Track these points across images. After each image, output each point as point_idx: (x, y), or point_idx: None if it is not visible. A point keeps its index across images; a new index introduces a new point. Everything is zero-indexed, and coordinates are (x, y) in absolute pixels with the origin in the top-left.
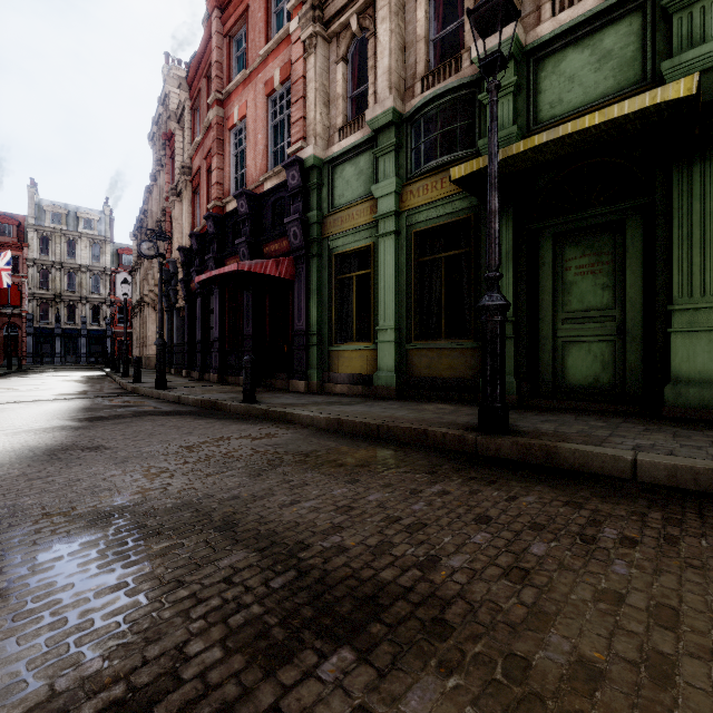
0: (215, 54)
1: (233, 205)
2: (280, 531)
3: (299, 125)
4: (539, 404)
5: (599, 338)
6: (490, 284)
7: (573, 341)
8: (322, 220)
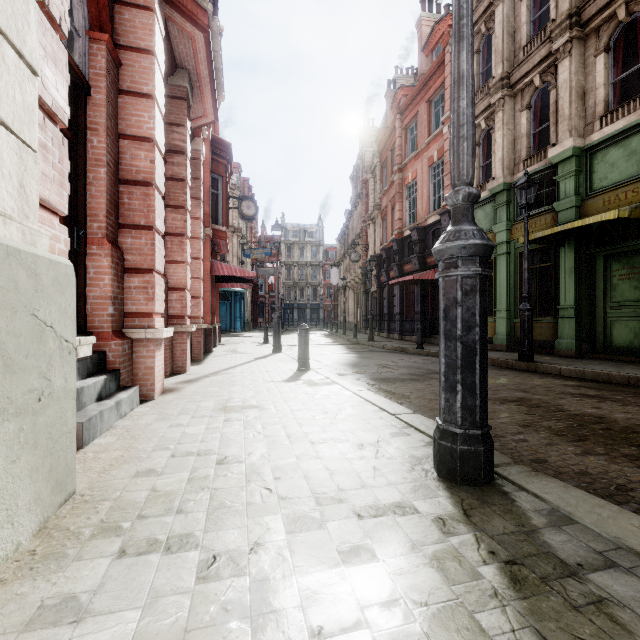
0: (397, 141)
1: (408, 232)
2: (430, 369)
3: (448, 189)
4: (591, 357)
5: (632, 318)
6: (524, 299)
7: (616, 320)
8: None
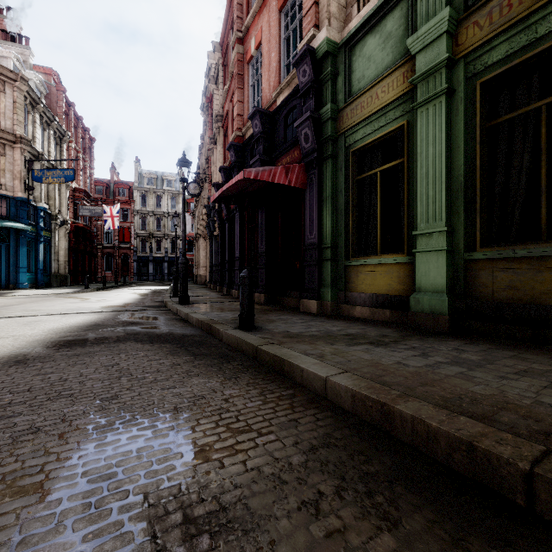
0: None
1: (250, 132)
2: None
3: (310, 13)
4: None
5: None
6: None
7: None
8: (337, 114)
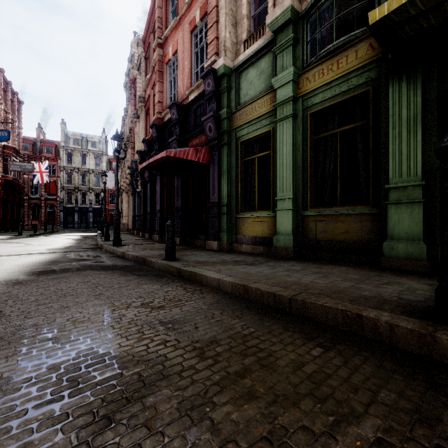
0: (157, 12)
1: (168, 116)
2: None
3: (213, 44)
4: None
5: None
6: None
7: None
8: (231, 116)
